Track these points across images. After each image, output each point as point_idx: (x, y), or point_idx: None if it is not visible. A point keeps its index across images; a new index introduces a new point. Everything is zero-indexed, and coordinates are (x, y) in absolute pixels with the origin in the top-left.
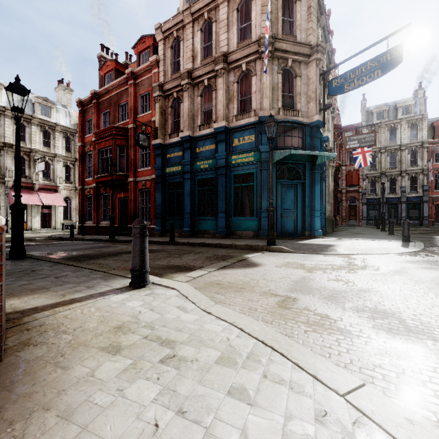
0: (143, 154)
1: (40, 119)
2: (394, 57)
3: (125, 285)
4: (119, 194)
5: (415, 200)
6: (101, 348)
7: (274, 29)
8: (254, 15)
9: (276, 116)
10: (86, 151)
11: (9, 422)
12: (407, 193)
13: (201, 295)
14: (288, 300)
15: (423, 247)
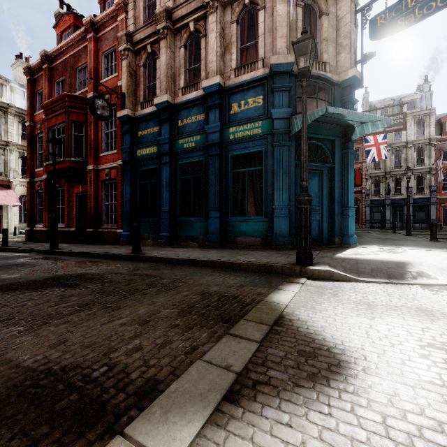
0: (108, 134)
1: None
2: None
3: None
4: (76, 188)
5: (422, 202)
6: None
7: None
8: None
9: (295, 67)
10: (37, 133)
11: None
12: (413, 194)
13: None
14: None
15: None
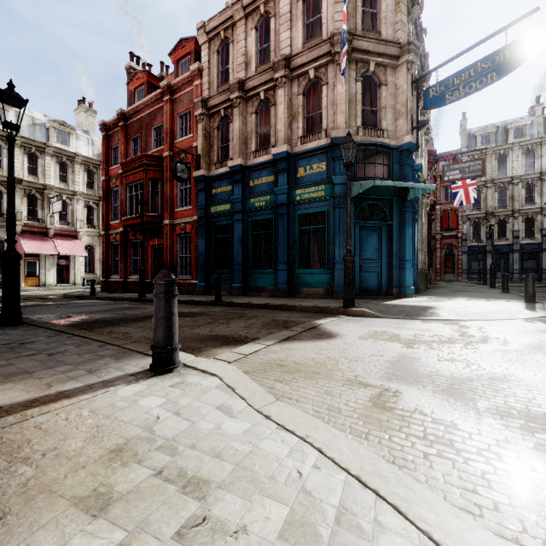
0: (182, 190)
1: (56, 148)
2: (515, 55)
3: (144, 367)
4: (151, 241)
5: (531, 248)
6: (76, 500)
7: (352, 24)
8: (324, 5)
9: (354, 137)
10: (112, 187)
11: None
12: (520, 238)
13: (255, 385)
14: (387, 395)
15: None
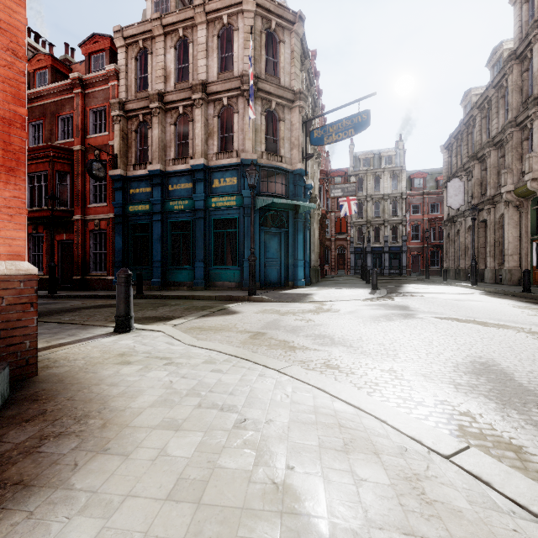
0: (96, 186)
1: None
2: (364, 120)
3: (108, 331)
4: (58, 235)
5: (396, 250)
6: (116, 363)
7: (258, 67)
8: (236, 47)
9: (260, 160)
10: None
11: (78, 390)
12: (389, 242)
13: (185, 335)
14: (258, 334)
15: (386, 293)
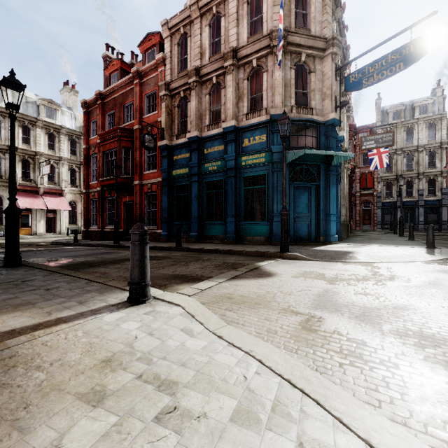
0: (149, 156)
1: (45, 122)
2: (418, 49)
3: (122, 299)
4: (124, 198)
5: (433, 204)
6: (79, 395)
7: (287, 22)
8: (265, 7)
9: (289, 114)
10: (91, 154)
11: None
12: (424, 196)
13: (210, 313)
14: (313, 320)
15: None
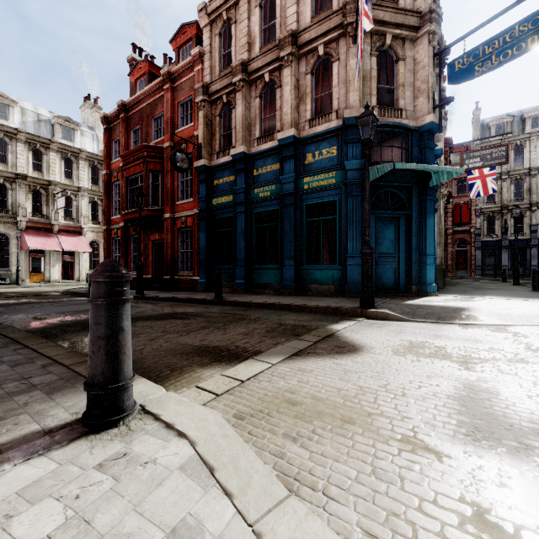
0: (184, 182)
1: (61, 144)
2: None
3: (78, 413)
4: (152, 235)
5: None
6: None
7: None
8: None
9: None
10: (113, 181)
11: None
12: (538, 233)
13: (250, 457)
14: (487, 482)
15: None
